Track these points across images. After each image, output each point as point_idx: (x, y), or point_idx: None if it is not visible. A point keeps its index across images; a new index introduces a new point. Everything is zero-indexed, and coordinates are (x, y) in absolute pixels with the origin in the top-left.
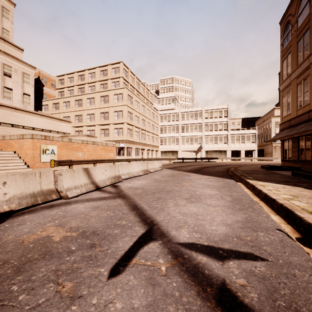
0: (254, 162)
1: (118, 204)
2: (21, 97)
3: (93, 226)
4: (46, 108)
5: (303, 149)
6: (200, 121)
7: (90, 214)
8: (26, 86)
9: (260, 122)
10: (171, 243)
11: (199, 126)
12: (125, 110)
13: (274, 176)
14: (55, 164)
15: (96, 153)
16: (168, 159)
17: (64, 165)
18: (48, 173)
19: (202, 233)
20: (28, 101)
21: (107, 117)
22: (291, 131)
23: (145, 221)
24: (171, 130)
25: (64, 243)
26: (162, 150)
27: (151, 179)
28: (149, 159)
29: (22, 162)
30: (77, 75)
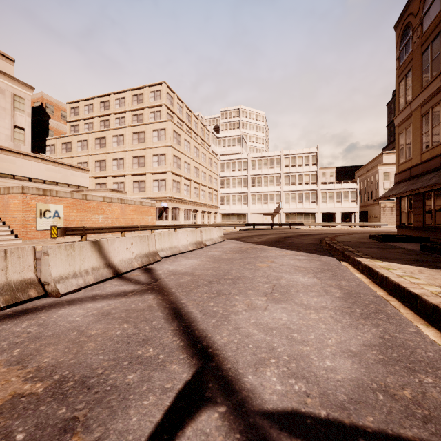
0: (355, 229)
1: (146, 308)
2: (10, 131)
3: (86, 363)
4: (51, 150)
5: (432, 211)
6: (278, 171)
7: (90, 330)
8: (19, 114)
9: (361, 172)
10: (246, 413)
11: (276, 178)
12: (169, 154)
13: (394, 251)
14: (59, 232)
15: (126, 217)
16: (232, 225)
17: (72, 235)
18: (23, 252)
19: (307, 379)
20: (22, 137)
21: (143, 164)
22: (414, 184)
23: (193, 346)
24: (236, 184)
25: (4, 421)
26: (224, 212)
27: (207, 257)
28: (205, 225)
29: (6, 229)
30: (98, 101)
